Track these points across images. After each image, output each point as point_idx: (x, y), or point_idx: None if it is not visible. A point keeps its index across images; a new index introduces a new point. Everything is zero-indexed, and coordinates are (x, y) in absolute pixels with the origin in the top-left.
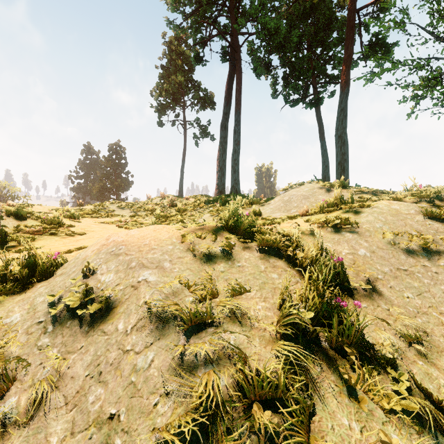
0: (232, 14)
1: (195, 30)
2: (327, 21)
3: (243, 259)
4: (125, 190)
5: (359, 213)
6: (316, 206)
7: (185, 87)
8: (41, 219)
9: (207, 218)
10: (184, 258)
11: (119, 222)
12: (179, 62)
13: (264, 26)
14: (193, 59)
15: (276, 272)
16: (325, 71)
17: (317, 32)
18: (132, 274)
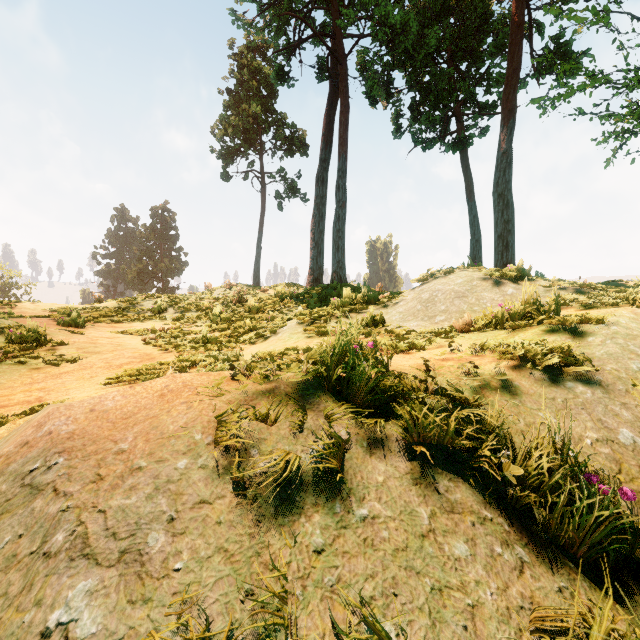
0: (333, 6)
1: (276, 30)
2: (479, 17)
3: (373, 487)
4: (175, 275)
5: (582, 335)
6: (480, 311)
7: (263, 121)
8: (7, 333)
9: (294, 328)
10: (213, 503)
11: (151, 332)
12: (253, 84)
13: (385, 20)
14: (273, 76)
15: (461, 533)
16: (475, 96)
17: (463, 36)
18: (40, 585)
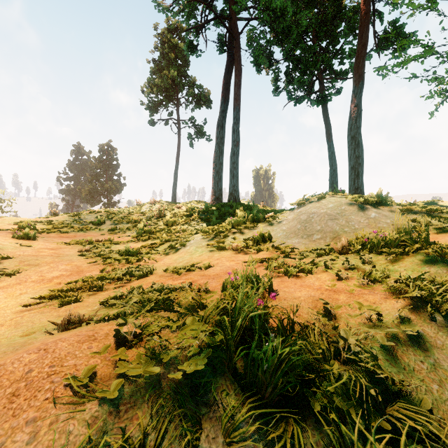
0: None
1: (187, 14)
2: (336, 7)
3: None
4: (116, 193)
5: None
6: (350, 232)
7: (179, 82)
8: None
9: (199, 242)
10: None
11: (88, 242)
12: (172, 56)
13: (268, 5)
14: (185, 48)
15: None
16: (332, 65)
17: (325, 21)
18: None
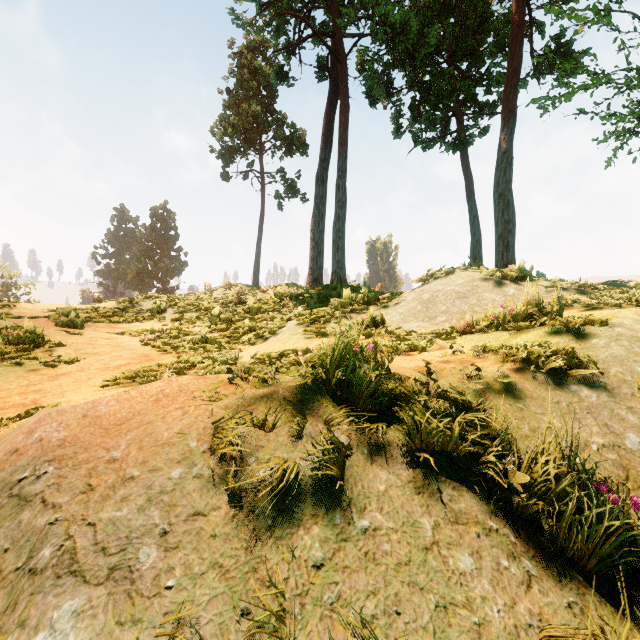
0: (333, 5)
1: (276, 29)
2: (479, 17)
3: (374, 496)
4: (175, 275)
5: (585, 337)
6: (481, 312)
7: (263, 120)
8: (4, 334)
9: (293, 328)
10: (207, 515)
11: (150, 332)
12: (253, 84)
13: (385, 19)
14: (273, 75)
15: (466, 545)
16: (475, 95)
17: (464, 36)
18: (24, 605)
